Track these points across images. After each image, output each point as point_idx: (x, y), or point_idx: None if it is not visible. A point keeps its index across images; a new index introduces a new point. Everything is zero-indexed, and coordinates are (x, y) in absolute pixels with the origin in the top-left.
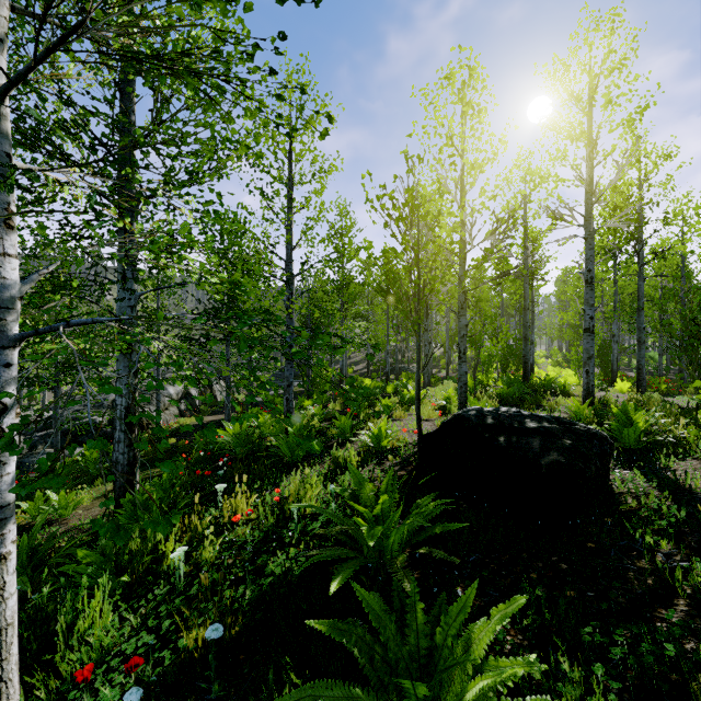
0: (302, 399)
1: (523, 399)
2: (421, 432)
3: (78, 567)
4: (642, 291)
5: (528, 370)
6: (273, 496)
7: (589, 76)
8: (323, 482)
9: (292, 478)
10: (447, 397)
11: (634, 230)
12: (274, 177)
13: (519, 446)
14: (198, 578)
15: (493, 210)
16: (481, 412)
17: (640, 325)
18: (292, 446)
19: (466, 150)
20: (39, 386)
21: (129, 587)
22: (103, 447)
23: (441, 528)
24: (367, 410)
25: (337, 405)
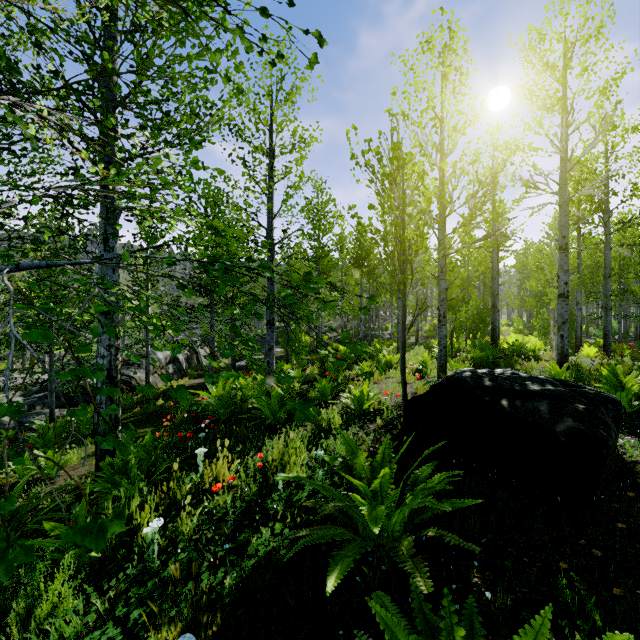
0: (282, 363)
1: (495, 363)
2: (406, 394)
3: (44, 541)
4: (608, 260)
5: (496, 336)
6: (255, 460)
7: (566, 43)
8: (307, 446)
9: (276, 442)
10: (423, 360)
11: (602, 200)
12: (255, 147)
13: (526, 410)
14: (173, 558)
15: (476, 172)
16: (476, 374)
17: (606, 293)
18: (274, 408)
19: (447, 112)
20: (35, 350)
21: (102, 561)
22: (17, 415)
23: (450, 505)
24: (344, 373)
25: (315, 369)
